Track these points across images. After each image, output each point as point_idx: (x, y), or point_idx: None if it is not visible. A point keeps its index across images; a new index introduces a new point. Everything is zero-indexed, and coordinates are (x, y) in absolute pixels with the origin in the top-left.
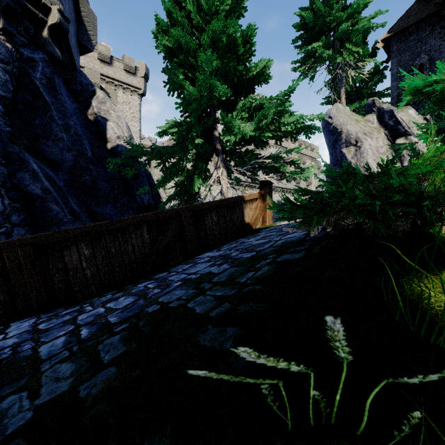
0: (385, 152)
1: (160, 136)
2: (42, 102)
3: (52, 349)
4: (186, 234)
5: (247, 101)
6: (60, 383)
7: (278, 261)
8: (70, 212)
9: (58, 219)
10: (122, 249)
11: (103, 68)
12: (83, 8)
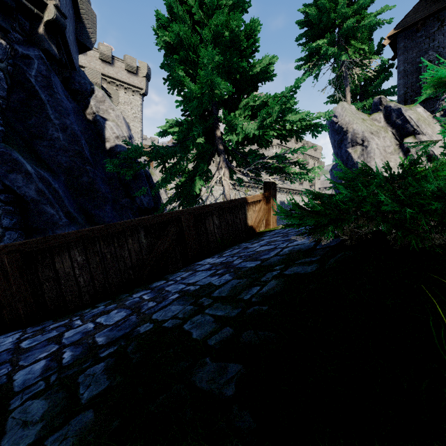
0: (393, 152)
1: (161, 136)
2: (37, 101)
3: (28, 377)
4: (186, 238)
5: (250, 98)
6: (26, 430)
7: (287, 275)
8: (66, 215)
9: (52, 222)
10: (117, 255)
11: (104, 68)
12: (82, 5)
